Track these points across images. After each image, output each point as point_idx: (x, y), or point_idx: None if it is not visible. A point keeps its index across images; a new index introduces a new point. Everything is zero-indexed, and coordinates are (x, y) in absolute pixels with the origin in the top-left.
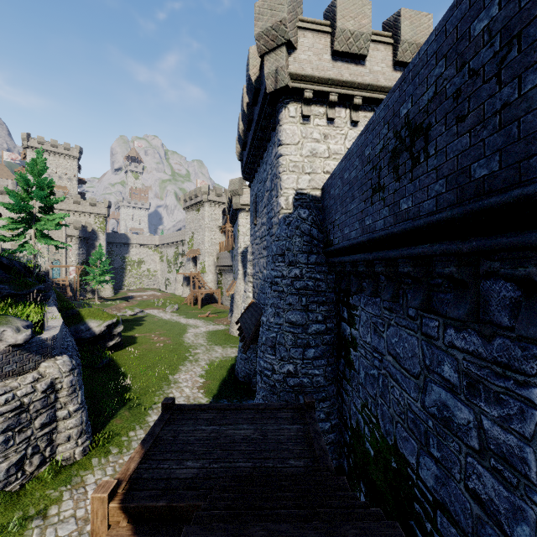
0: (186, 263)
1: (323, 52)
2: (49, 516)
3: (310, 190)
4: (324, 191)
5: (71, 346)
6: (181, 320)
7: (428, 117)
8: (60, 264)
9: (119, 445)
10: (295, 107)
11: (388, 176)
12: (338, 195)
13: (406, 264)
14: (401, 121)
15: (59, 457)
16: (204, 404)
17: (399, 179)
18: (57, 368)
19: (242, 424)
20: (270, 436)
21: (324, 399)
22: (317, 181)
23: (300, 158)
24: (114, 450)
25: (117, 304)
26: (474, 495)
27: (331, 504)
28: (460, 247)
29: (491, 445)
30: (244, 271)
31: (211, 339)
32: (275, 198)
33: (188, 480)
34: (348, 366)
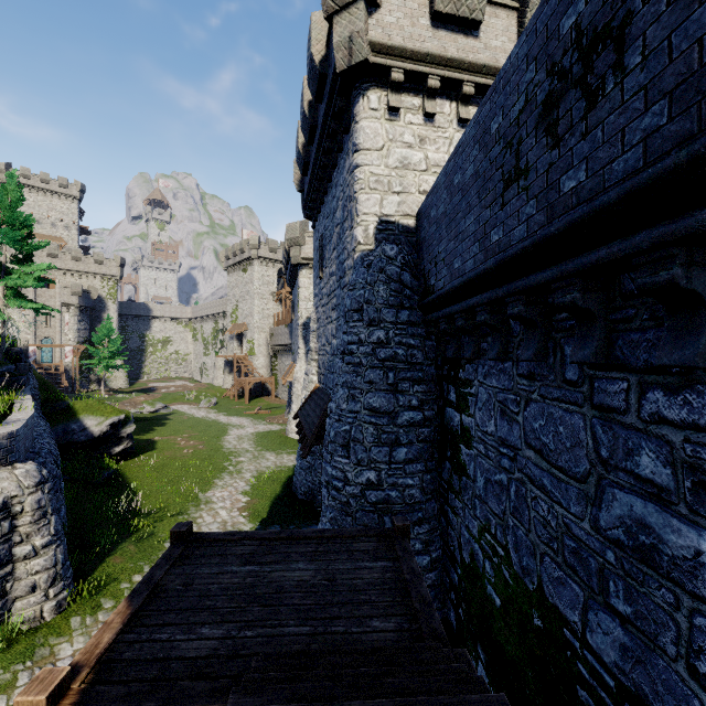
0: (229, 343)
1: (419, 14)
2: None
3: (399, 217)
4: (420, 218)
5: (47, 450)
6: (220, 418)
7: (624, 4)
8: (53, 344)
9: (116, 595)
10: (378, 96)
11: (535, 148)
12: (443, 213)
13: (569, 288)
14: (563, 41)
15: (16, 618)
16: (238, 532)
17: (559, 143)
18: (15, 481)
19: (297, 561)
20: (341, 581)
21: (420, 522)
22: (410, 205)
23: (386, 170)
24: (107, 603)
25: (131, 397)
26: None
27: None
28: (702, 218)
29: None
30: (307, 349)
31: (260, 443)
32: (349, 231)
33: (200, 661)
34: (457, 471)
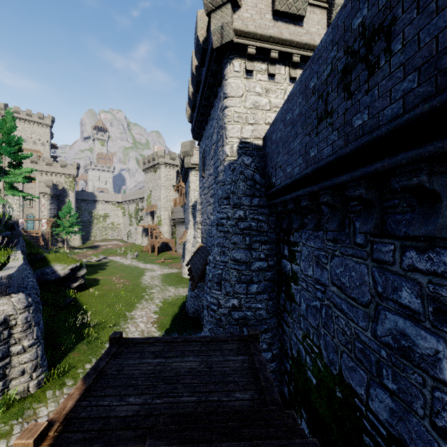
0: (145, 217)
1: (265, 12)
2: None
3: (252, 139)
4: (266, 140)
5: (31, 286)
6: (140, 265)
7: (391, 12)
8: (34, 218)
9: (74, 377)
10: (239, 63)
11: (337, 98)
12: (280, 137)
13: (358, 187)
14: (354, 33)
15: (12, 391)
16: (151, 338)
17: (352, 96)
18: (11, 305)
19: (188, 356)
20: (216, 368)
21: (266, 331)
22: (259, 131)
23: (244, 109)
24: (69, 382)
25: (84, 252)
26: (445, 435)
27: None
28: (438, 146)
29: None
30: (194, 222)
31: (165, 280)
32: (221, 148)
33: (128, 418)
34: (289, 299)
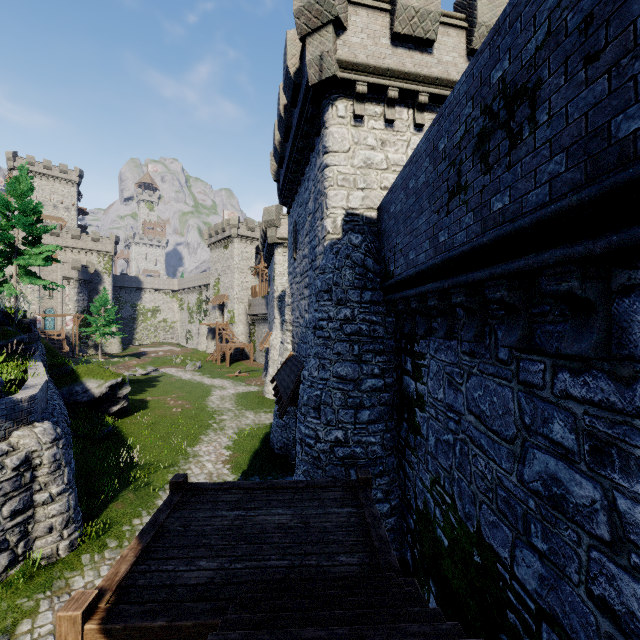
0: (211, 312)
1: (380, 35)
2: (18, 634)
3: (363, 209)
4: (381, 211)
5: (58, 411)
6: (205, 380)
7: (536, 72)
8: (55, 313)
9: (119, 536)
10: (345, 105)
11: (472, 170)
12: (400, 211)
13: (499, 287)
14: (493, 89)
15: (36, 555)
16: (226, 483)
17: (490, 170)
18: (35, 438)
19: (277, 507)
20: (313, 524)
21: (381, 474)
22: (373, 199)
23: (351, 169)
24: (112, 543)
25: (125, 361)
26: (602, 605)
27: (404, 630)
28: (589, 247)
29: (631, 534)
30: (282, 319)
31: (240, 403)
32: (320, 221)
33: (200, 587)
34: (413, 431)
